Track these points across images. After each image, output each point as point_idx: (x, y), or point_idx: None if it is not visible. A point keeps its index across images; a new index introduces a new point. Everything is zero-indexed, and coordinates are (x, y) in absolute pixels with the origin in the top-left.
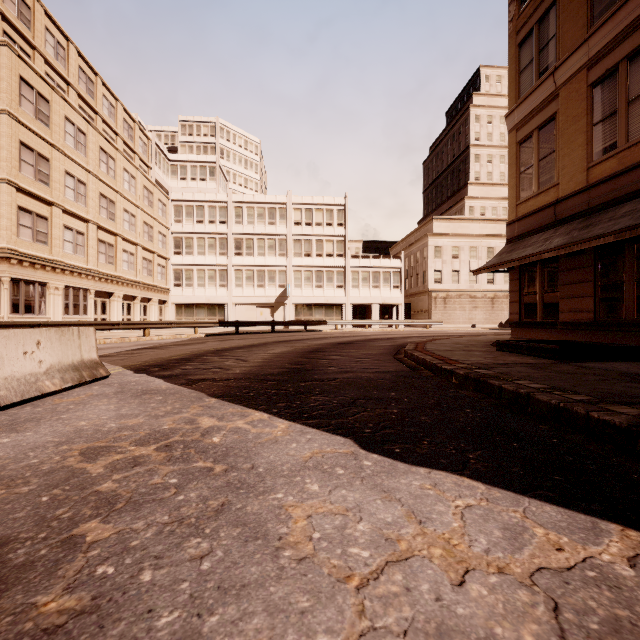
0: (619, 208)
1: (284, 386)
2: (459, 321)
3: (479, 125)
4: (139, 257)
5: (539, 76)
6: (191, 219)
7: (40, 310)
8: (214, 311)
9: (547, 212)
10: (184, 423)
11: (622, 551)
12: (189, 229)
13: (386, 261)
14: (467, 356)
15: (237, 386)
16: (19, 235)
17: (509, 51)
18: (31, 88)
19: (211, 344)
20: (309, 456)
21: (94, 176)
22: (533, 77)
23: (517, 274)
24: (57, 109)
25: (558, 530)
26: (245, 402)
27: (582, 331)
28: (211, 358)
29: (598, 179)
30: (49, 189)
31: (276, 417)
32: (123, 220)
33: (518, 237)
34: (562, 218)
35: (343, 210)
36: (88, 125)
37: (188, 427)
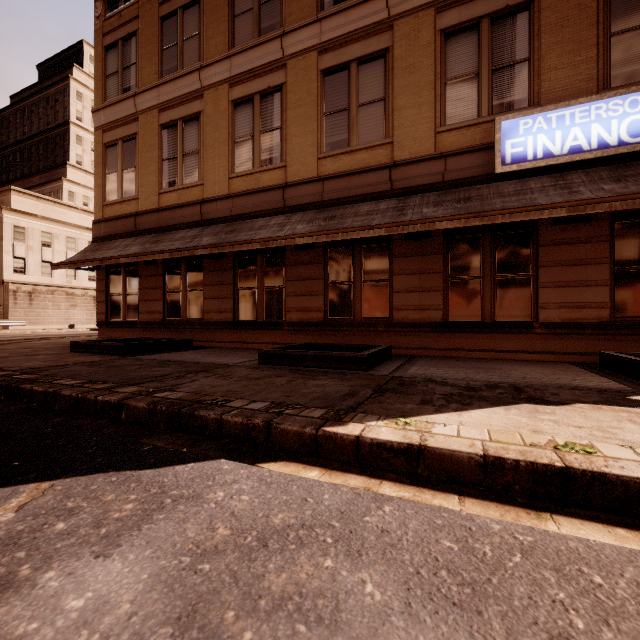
0: (177, 233)
1: None
2: (52, 321)
3: (82, 105)
4: None
5: (123, 91)
6: None
7: None
8: None
9: (130, 221)
10: None
11: (21, 502)
12: None
13: None
14: (23, 361)
15: None
16: None
17: (96, 47)
18: None
19: None
20: None
21: None
22: (118, 89)
23: (104, 274)
24: None
25: None
26: None
27: (156, 329)
28: None
29: (166, 205)
30: None
31: None
32: None
33: (105, 238)
34: (141, 230)
35: None
36: None
37: None
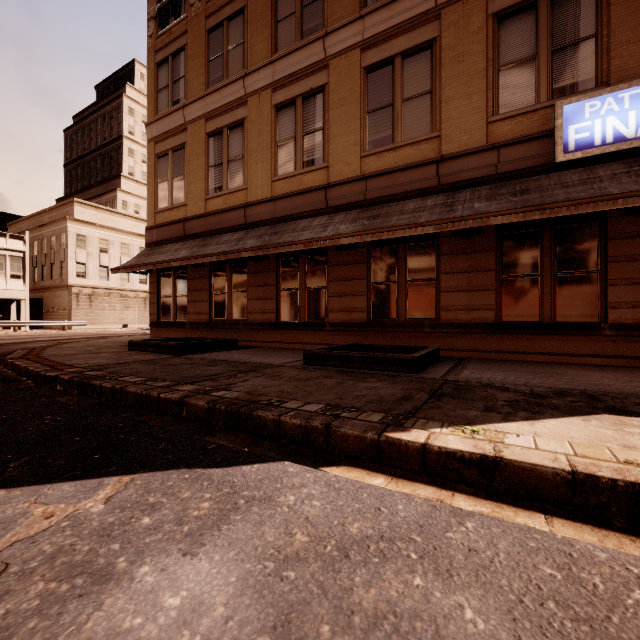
0: (223, 236)
1: None
2: (109, 321)
3: (134, 119)
4: None
5: (173, 104)
6: None
7: None
8: None
9: (179, 226)
10: None
11: (107, 494)
12: None
13: None
14: (89, 359)
15: None
16: None
17: (149, 64)
18: None
19: None
20: None
21: None
22: (169, 102)
23: (156, 277)
24: None
25: (62, 501)
26: None
27: (203, 329)
28: None
29: (212, 210)
30: None
31: None
32: None
33: (156, 243)
34: (189, 234)
35: None
36: None
37: None
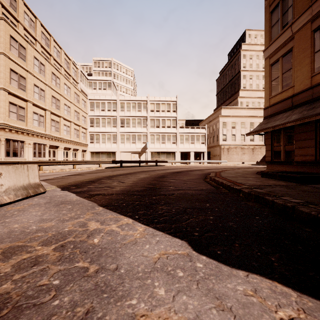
0: None
1: (143, 199)
2: (235, 160)
3: (245, 60)
4: (72, 128)
5: (282, 28)
6: (98, 109)
7: (21, 155)
8: (110, 155)
9: (287, 101)
10: (79, 226)
11: None
12: (97, 114)
13: (197, 130)
14: (246, 180)
15: (116, 199)
16: (10, 116)
17: (265, 16)
18: (16, 41)
19: (107, 173)
20: (157, 257)
21: (49, 87)
22: (279, 29)
23: (270, 135)
24: (29, 52)
25: None
26: (119, 210)
27: (308, 166)
28: (105, 181)
29: (318, 82)
30: (25, 93)
31: (137, 222)
32: (64, 109)
33: (270, 115)
34: (296, 104)
35: (175, 104)
36: (46, 61)
37: (80, 229)
